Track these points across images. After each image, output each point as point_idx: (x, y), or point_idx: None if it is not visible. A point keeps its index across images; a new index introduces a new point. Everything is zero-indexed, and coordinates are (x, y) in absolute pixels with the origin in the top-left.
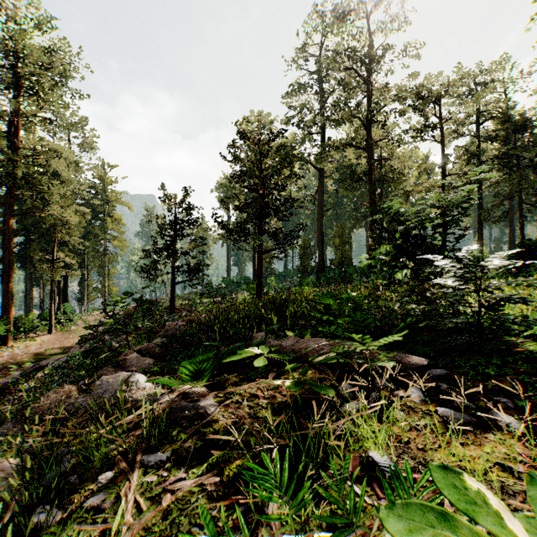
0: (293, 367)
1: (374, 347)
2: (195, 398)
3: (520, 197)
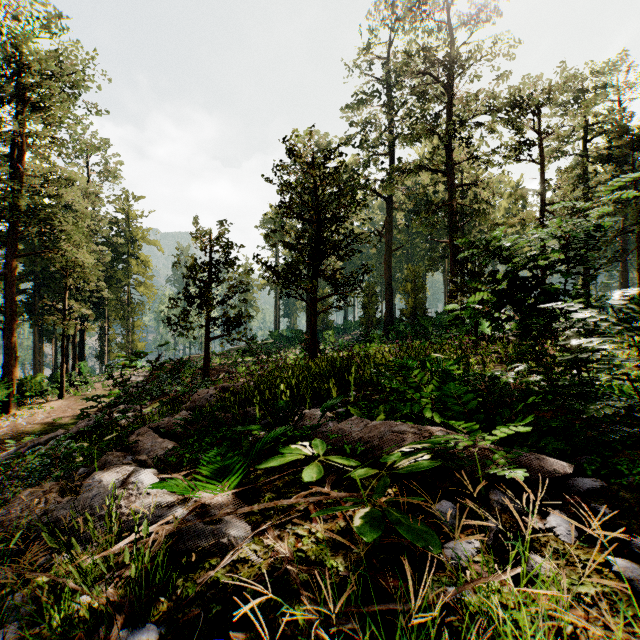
0: (363, 474)
1: (486, 443)
2: (217, 517)
3: (638, 232)
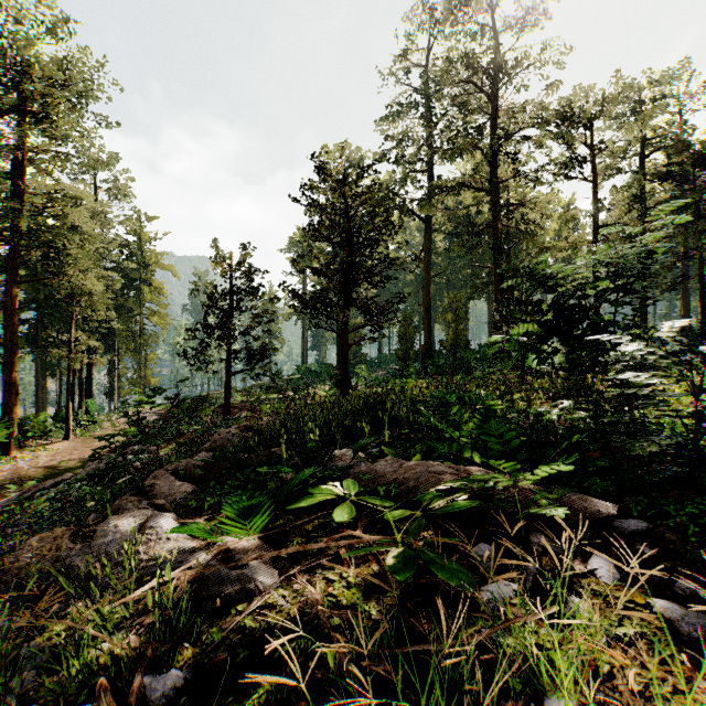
0: (397, 515)
1: (527, 483)
2: (242, 562)
3: (700, 256)
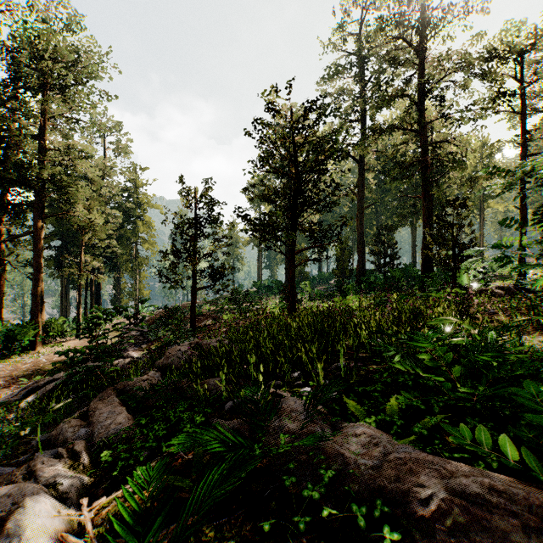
0: None
1: None
2: None
3: None
